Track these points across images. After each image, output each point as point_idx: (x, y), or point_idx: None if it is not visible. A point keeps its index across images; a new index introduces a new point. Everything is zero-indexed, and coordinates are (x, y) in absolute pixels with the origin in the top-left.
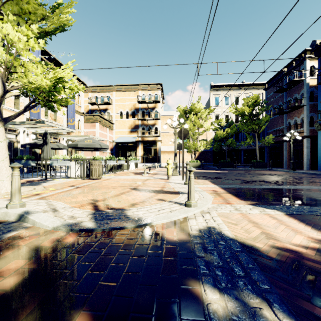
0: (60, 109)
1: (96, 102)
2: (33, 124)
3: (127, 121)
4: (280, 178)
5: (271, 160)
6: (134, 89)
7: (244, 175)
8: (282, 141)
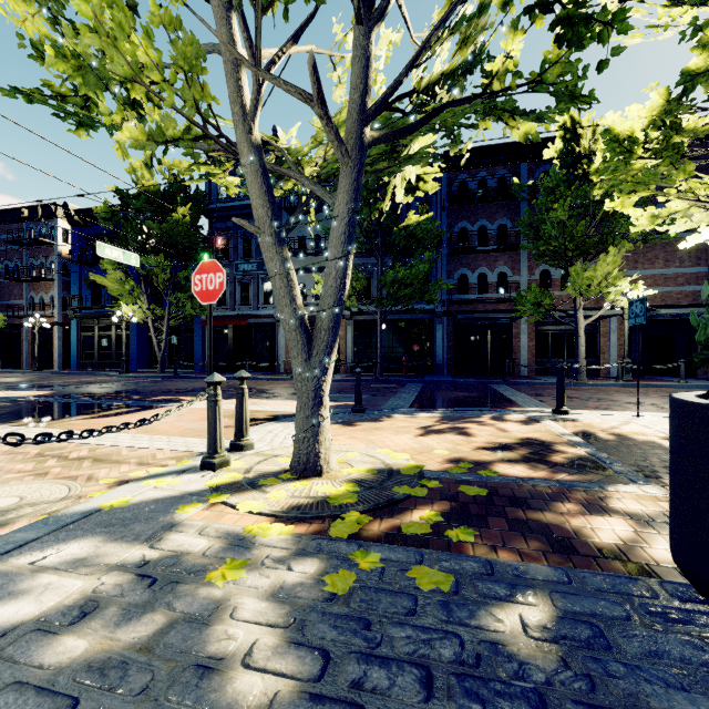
0: None
1: None
2: None
3: None
4: (24, 379)
5: None
6: None
7: None
8: (21, 324)
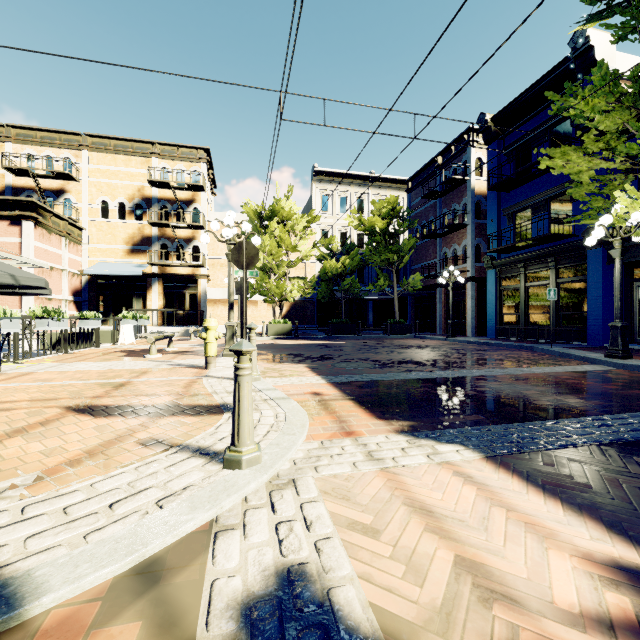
0: None
1: (27, 167)
2: None
3: (121, 226)
4: (438, 353)
5: (417, 319)
6: (141, 150)
7: (375, 350)
8: (435, 285)
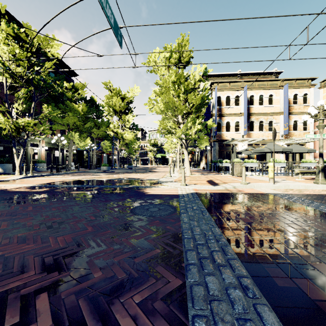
0: (276, 118)
1: None
2: (248, 137)
3: None
4: None
5: None
6: None
7: None
8: None
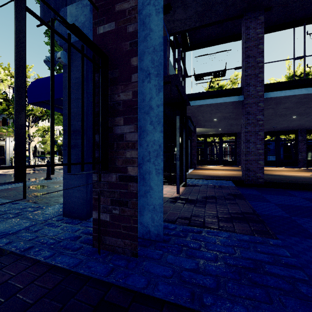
0: None
1: None
2: None
3: None
4: None
5: None
6: None
7: None
8: None
